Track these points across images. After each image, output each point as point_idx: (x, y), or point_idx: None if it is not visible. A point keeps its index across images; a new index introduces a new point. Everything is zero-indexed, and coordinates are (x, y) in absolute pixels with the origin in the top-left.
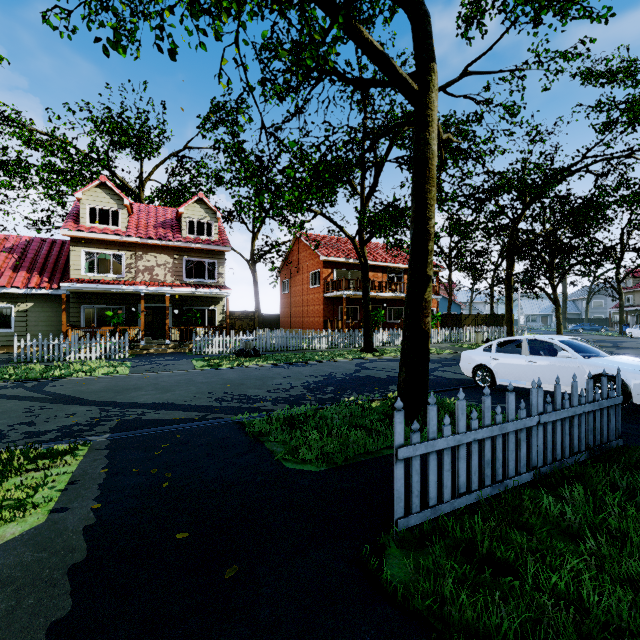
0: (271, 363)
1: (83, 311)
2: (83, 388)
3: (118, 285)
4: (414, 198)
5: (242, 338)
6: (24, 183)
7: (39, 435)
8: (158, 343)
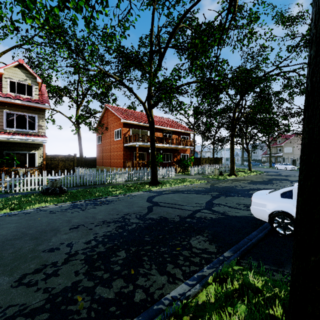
0: (71, 201)
1: None
2: None
3: None
4: None
5: (48, 178)
6: None
7: None
8: None
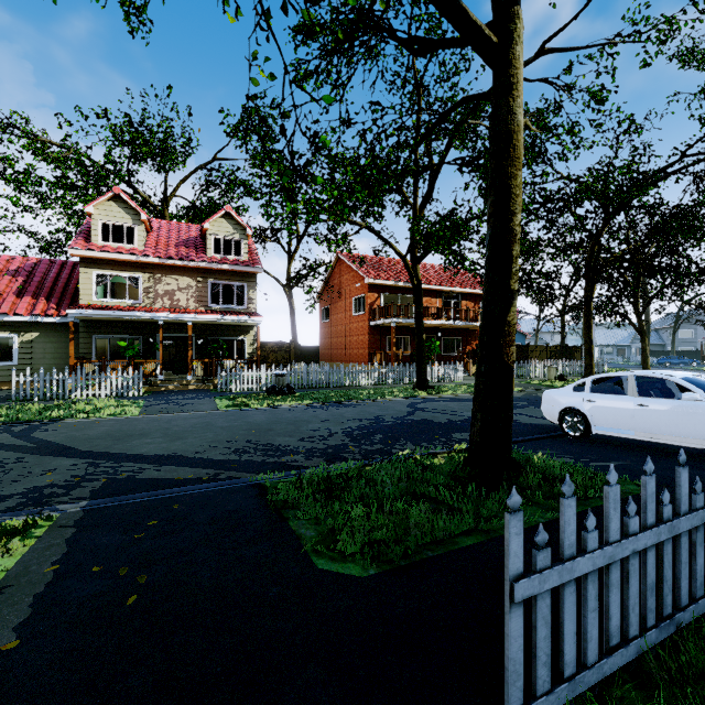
0: (307, 403)
1: (94, 342)
2: (78, 434)
3: (133, 312)
4: (492, 187)
5: (274, 373)
6: (42, 203)
7: None
8: (179, 378)
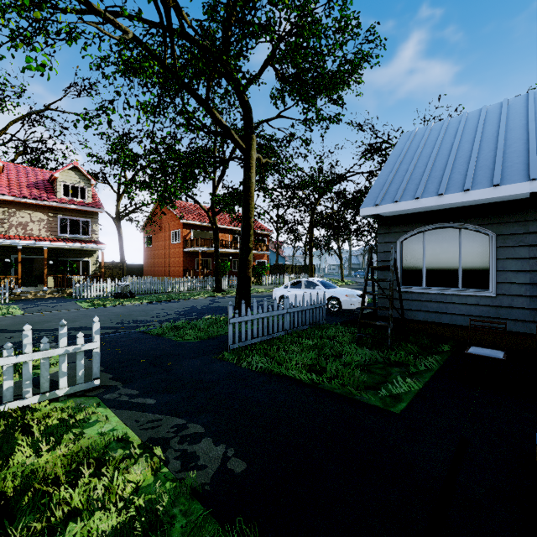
0: (146, 302)
1: None
2: None
3: None
4: (243, 206)
5: (120, 284)
6: None
7: (1, 347)
8: (34, 290)
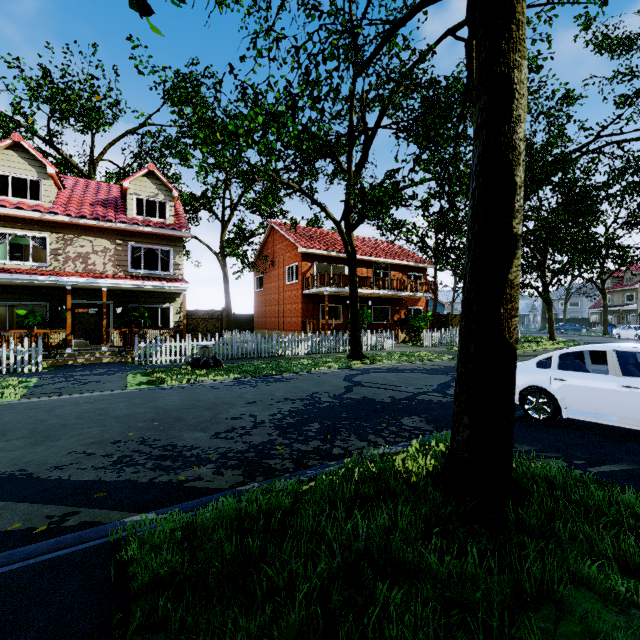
0: (234, 377)
1: None
2: None
3: (33, 275)
4: (484, 84)
5: (198, 344)
6: None
7: None
8: (92, 350)
